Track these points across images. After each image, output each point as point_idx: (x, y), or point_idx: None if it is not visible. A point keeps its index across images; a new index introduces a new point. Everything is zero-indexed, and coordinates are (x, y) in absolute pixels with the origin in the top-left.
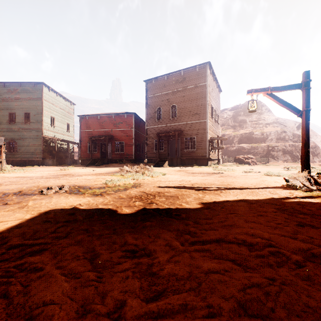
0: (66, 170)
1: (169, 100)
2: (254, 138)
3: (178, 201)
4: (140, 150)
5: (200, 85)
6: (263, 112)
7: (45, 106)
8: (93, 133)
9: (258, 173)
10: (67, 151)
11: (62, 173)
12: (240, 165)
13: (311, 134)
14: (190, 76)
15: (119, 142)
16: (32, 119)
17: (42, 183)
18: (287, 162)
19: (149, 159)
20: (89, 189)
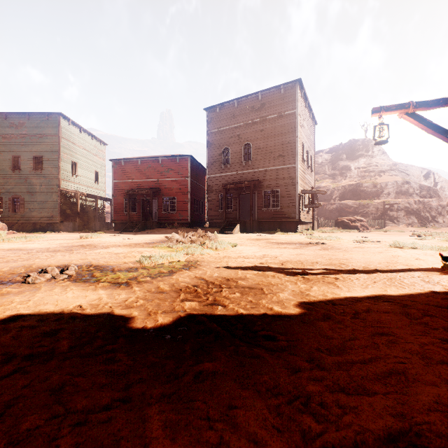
0: (88, 238)
1: (240, 136)
2: (363, 192)
3: (264, 299)
4: (198, 209)
5: (286, 114)
6: (374, 154)
7: (64, 146)
8: (131, 185)
9: (378, 243)
10: (95, 210)
11: (81, 243)
12: (345, 231)
13: (445, 186)
14: (271, 101)
15: (169, 198)
16: (45, 164)
17: (40, 260)
18: (412, 226)
19: (212, 222)
20: (110, 272)
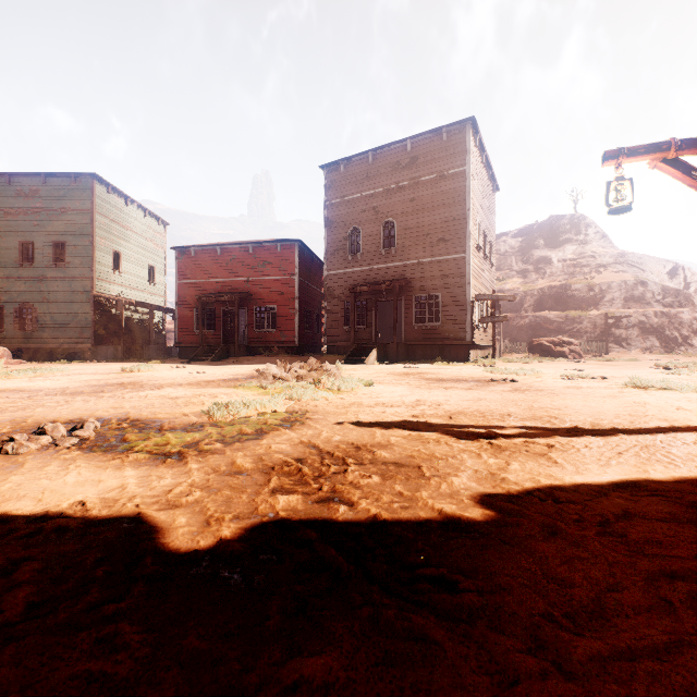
0: (134, 371)
1: (378, 210)
2: (572, 298)
3: (424, 489)
4: (311, 326)
5: (451, 173)
6: (589, 239)
7: (100, 227)
8: (206, 287)
9: (604, 380)
10: (150, 327)
11: (120, 379)
12: (546, 361)
13: None
14: (427, 153)
15: (265, 308)
16: (70, 255)
17: (45, 409)
18: (652, 352)
19: (333, 346)
20: (155, 431)
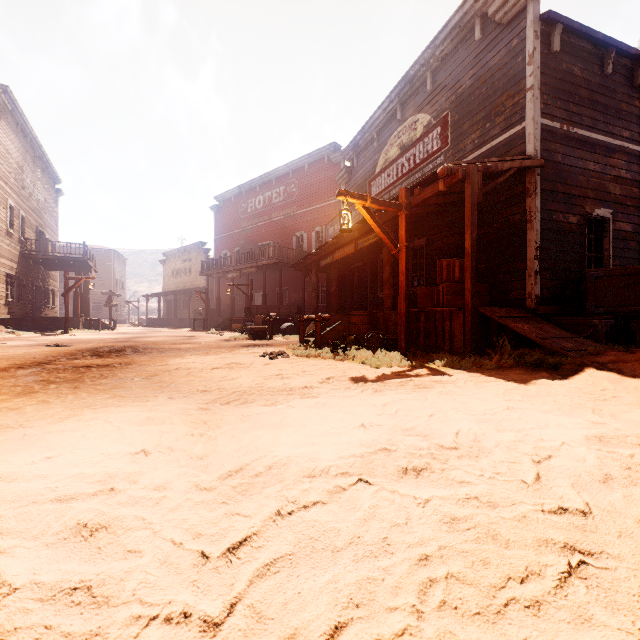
0: None
1: None
2: None
3: None
4: None
5: (107, 264)
6: None
7: None
8: None
9: None
10: None
11: None
12: None
13: None
14: (98, 255)
15: None
16: None
17: None
18: None
19: None
20: None
